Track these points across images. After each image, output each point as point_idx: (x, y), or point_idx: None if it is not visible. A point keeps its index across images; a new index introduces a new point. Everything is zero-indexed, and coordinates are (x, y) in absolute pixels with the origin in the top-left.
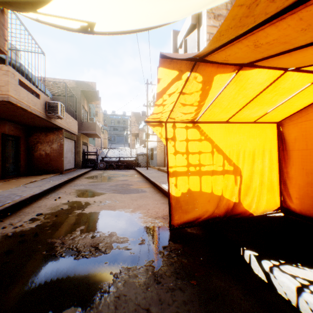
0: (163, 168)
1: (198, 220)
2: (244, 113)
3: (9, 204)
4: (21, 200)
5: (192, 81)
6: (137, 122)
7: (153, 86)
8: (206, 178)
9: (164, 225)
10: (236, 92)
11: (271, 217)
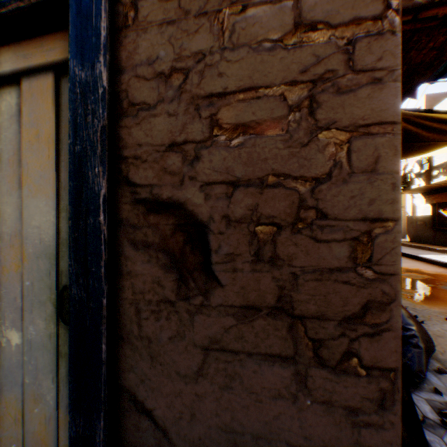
0: None
1: None
2: None
3: None
4: None
5: None
6: None
7: None
8: None
9: None
10: None
11: None
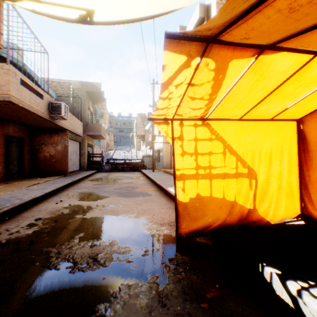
0: (169, 171)
1: (208, 229)
2: (261, 108)
3: (7, 207)
4: (21, 203)
5: (203, 69)
6: (143, 123)
7: (159, 86)
8: (217, 181)
9: (170, 233)
10: (254, 82)
11: (290, 226)
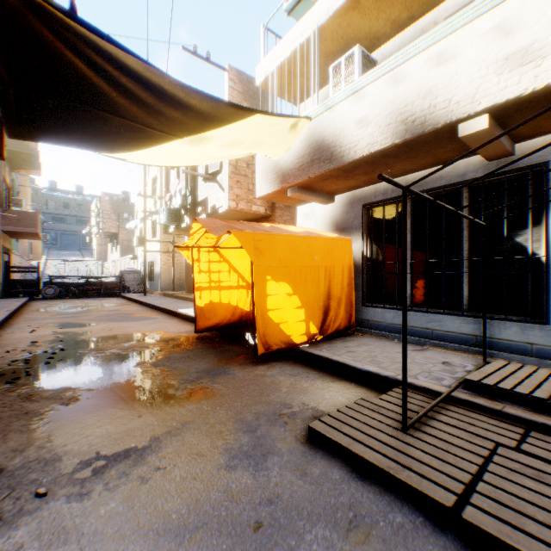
0: (172, 293)
1: (218, 325)
2: None
3: None
4: None
5: None
6: (115, 212)
7: None
8: (225, 292)
9: (189, 335)
10: None
11: None
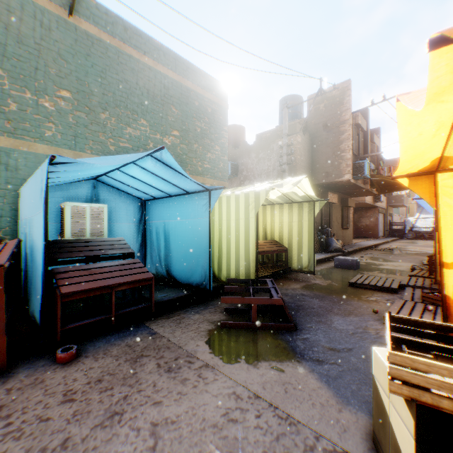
0: None
1: None
2: None
3: (374, 244)
4: (376, 243)
5: None
6: None
7: None
8: None
9: None
10: None
11: None
